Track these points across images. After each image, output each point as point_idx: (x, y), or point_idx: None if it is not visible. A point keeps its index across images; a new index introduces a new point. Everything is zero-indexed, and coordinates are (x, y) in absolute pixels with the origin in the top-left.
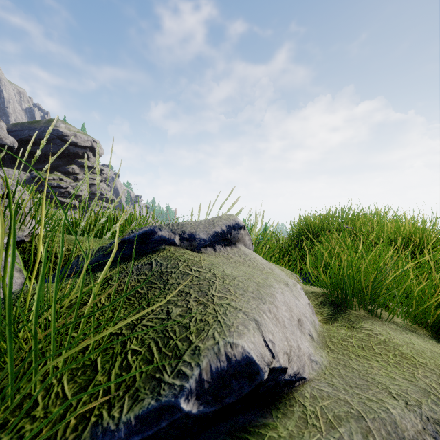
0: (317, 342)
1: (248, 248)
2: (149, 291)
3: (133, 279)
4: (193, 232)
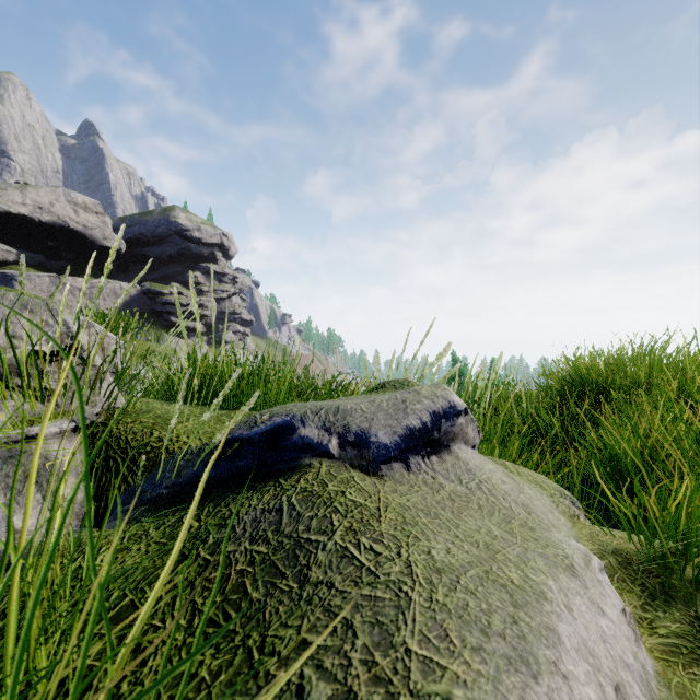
0: None
1: (471, 444)
2: (268, 599)
3: (242, 551)
4: (365, 429)
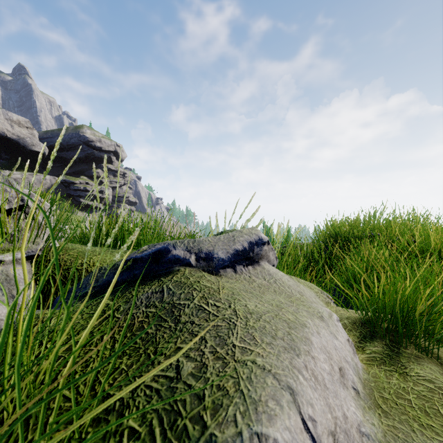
0: (365, 399)
1: (272, 264)
2: (158, 332)
3: (140, 312)
4: (211, 251)
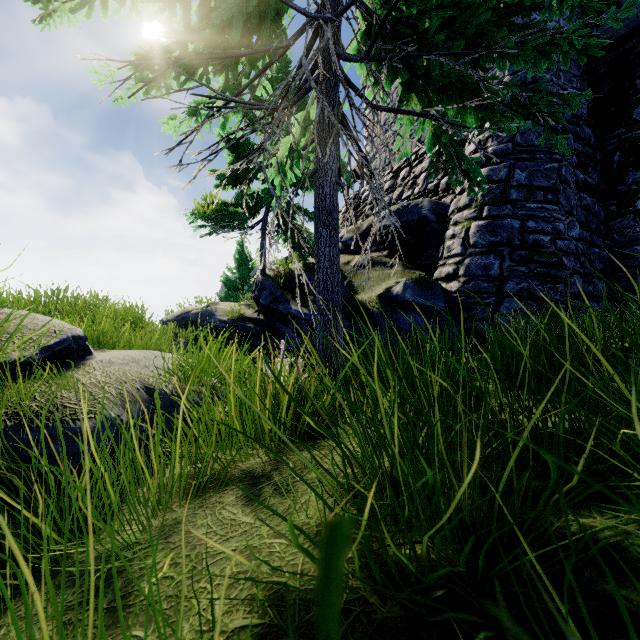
0: None
1: None
2: None
3: None
4: None
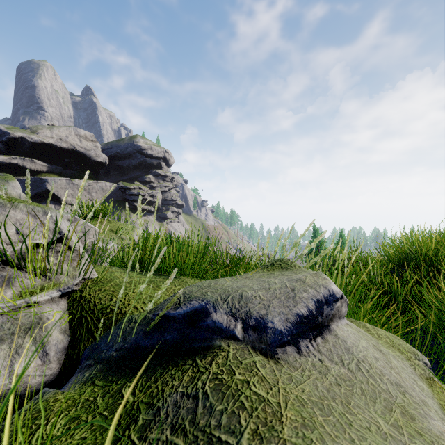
0: None
1: (343, 316)
2: None
3: (163, 440)
4: (263, 316)
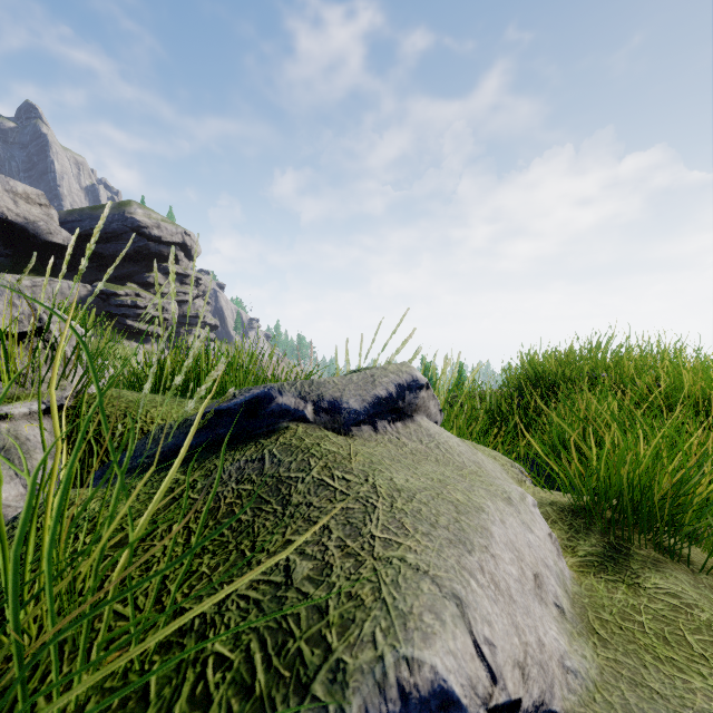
0: (573, 622)
1: (434, 420)
2: (256, 519)
3: (229, 490)
4: (337, 398)
